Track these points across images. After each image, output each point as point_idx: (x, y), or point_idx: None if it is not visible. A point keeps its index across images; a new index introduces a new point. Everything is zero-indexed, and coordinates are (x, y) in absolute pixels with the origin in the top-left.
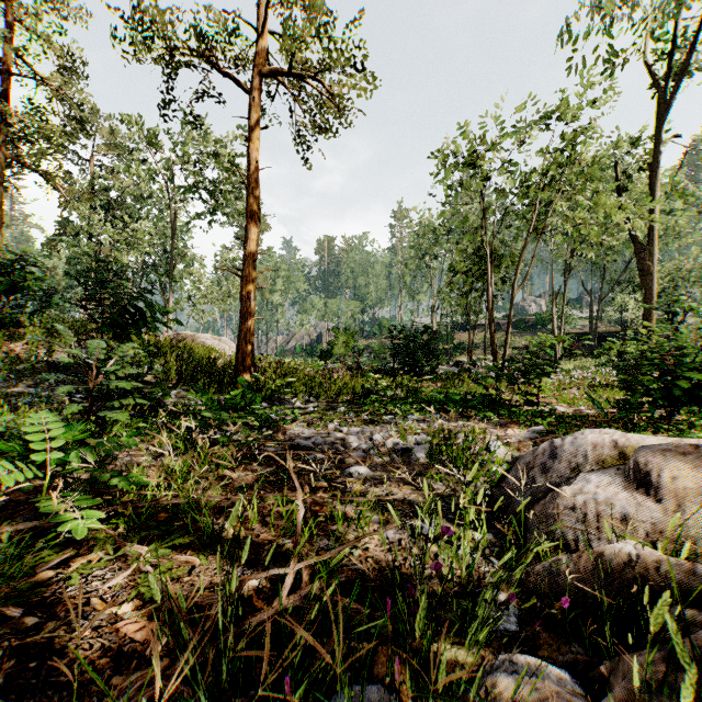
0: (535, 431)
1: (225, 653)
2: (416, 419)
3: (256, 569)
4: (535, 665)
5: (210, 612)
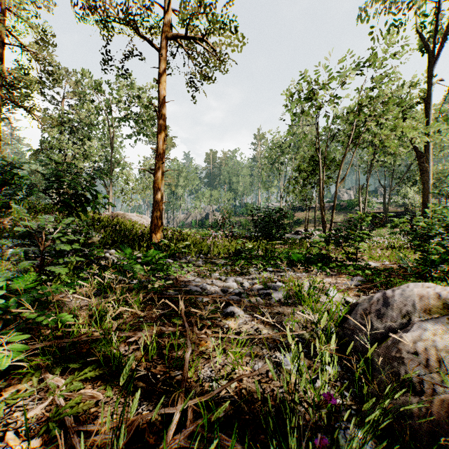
0: (358, 280)
1: None
2: (272, 271)
3: (150, 401)
4: None
5: None
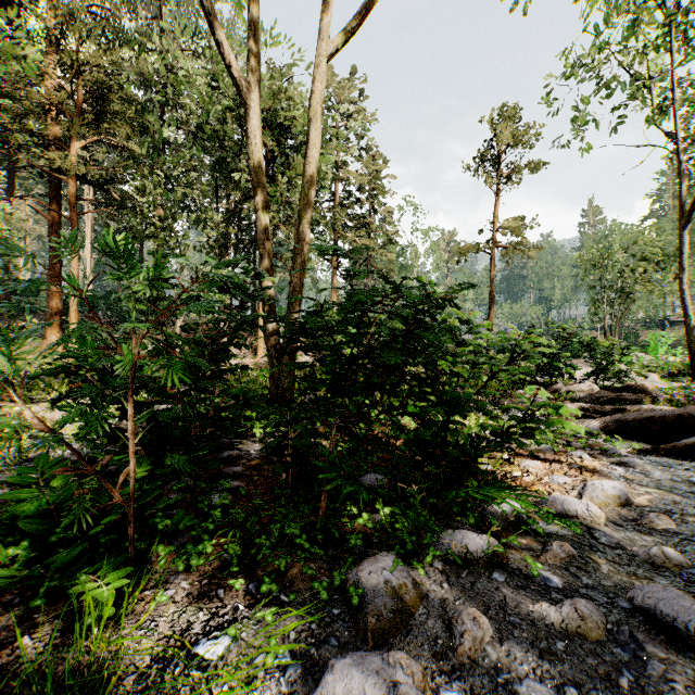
0: None
1: None
2: None
3: None
4: None
5: None
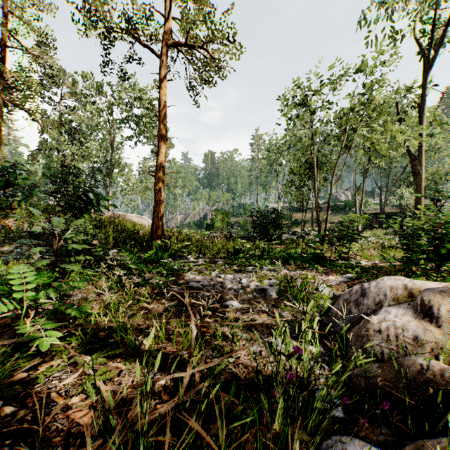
0: (347, 277)
1: (141, 433)
2: (269, 269)
3: (163, 372)
4: (359, 444)
5: (130, 407)
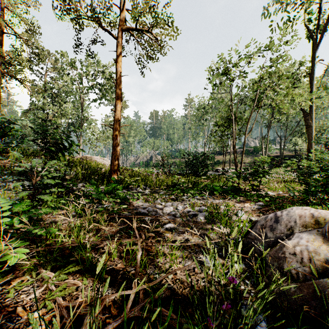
0: (259, 205)
1: None
2: (198, 198)
3: (114, 287)
4: None
5: None
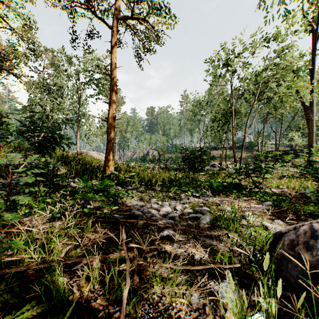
0: (267, 205)
1: None
2: (198, 196)
3: None
4: None
5: None
